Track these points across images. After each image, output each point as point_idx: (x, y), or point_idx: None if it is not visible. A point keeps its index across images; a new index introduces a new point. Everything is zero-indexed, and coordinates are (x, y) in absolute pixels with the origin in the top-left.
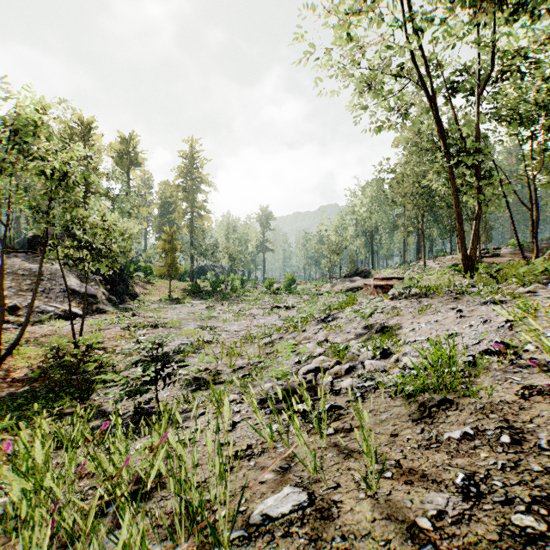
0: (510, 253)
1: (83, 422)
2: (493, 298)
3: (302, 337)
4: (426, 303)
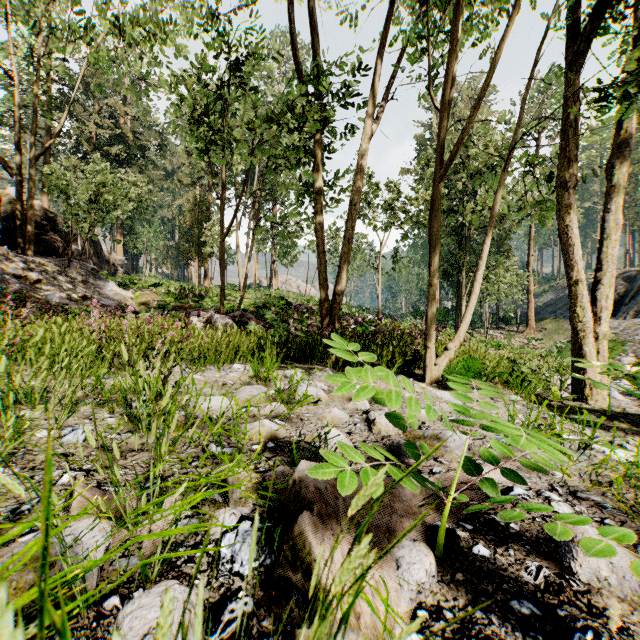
0: None
1: None
2: None
3: None
4: None
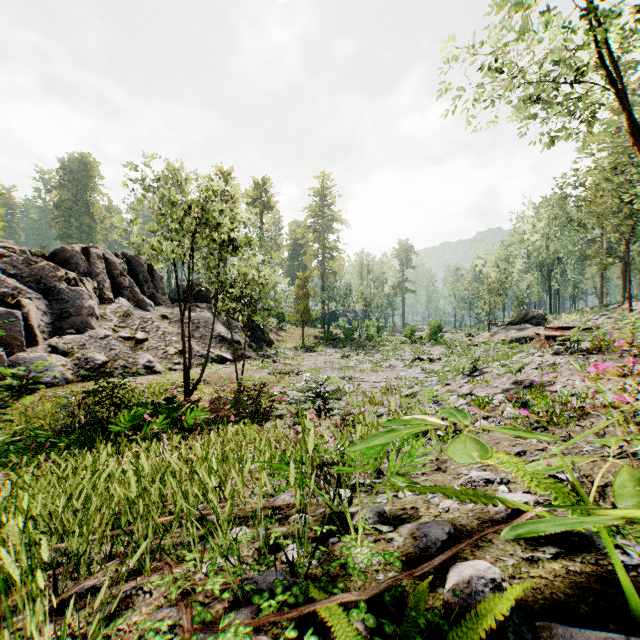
0: None
1: None
2: None
3: (446, 389)
4: (592, 360)
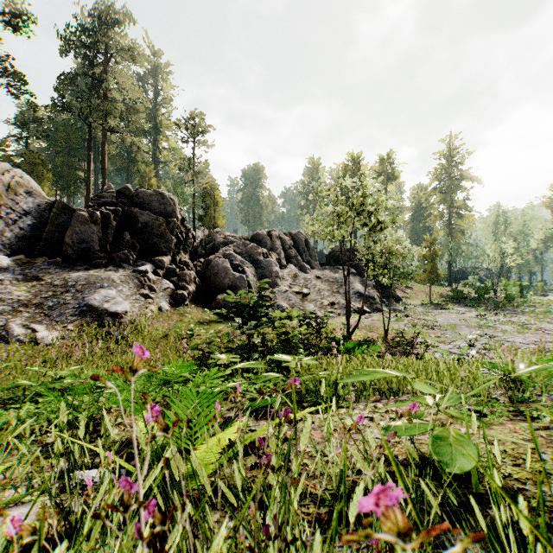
0: None
1: None
2: None
3: None
4: None
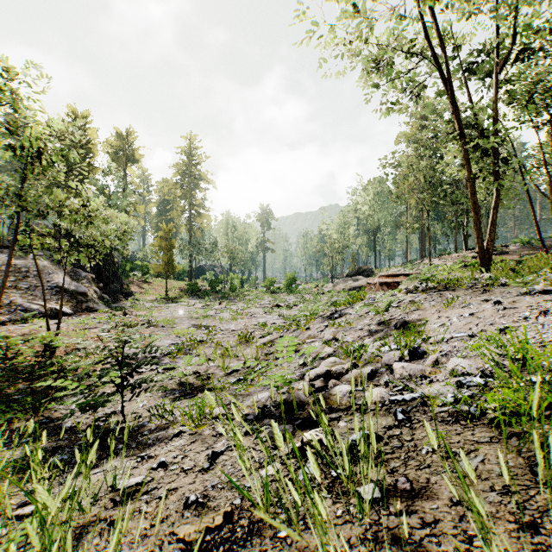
0: (518, 250)
1: (28, 442)
2: (533, 288)
3: (306, 335)
4: (451, 296)
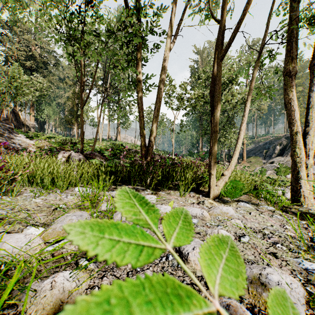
0: None
1: None
2: None
3: None
4: None
